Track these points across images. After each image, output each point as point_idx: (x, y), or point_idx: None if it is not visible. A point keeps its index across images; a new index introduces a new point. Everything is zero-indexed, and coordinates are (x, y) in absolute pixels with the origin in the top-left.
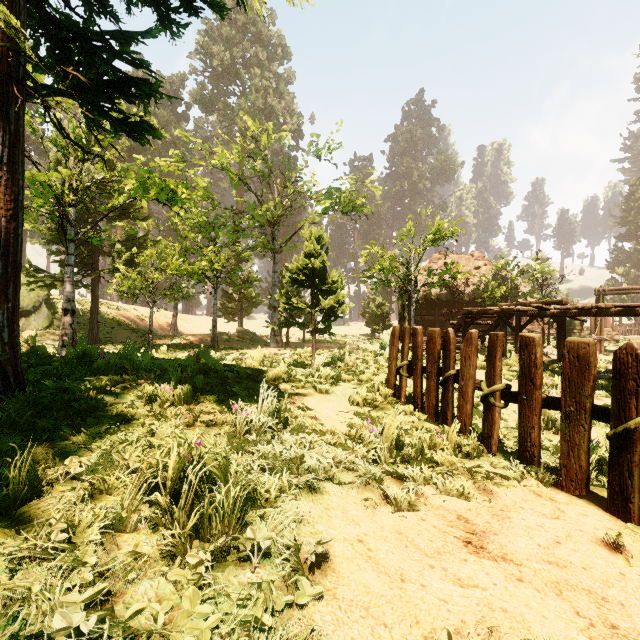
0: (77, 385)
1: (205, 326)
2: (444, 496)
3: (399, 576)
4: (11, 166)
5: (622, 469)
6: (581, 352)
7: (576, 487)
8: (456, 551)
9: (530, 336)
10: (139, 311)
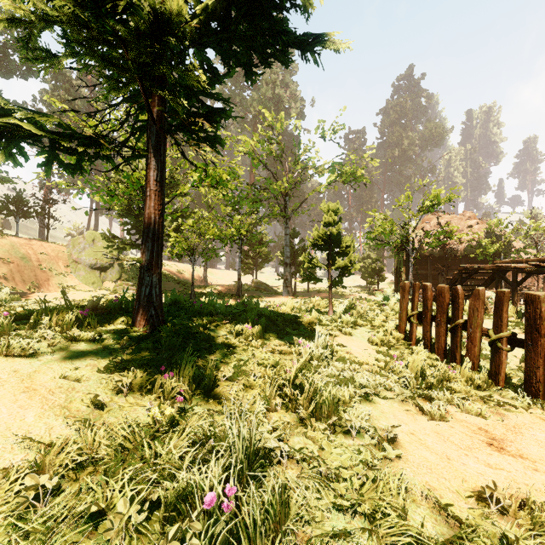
0: (191, 323)
1: (226, 278)
2: (464, 414)
3: (445, 456)
4: (161, 182)
5: None
6: None
7: None
8: (482, 448)
9: (535, 294)
10: (178, 266)
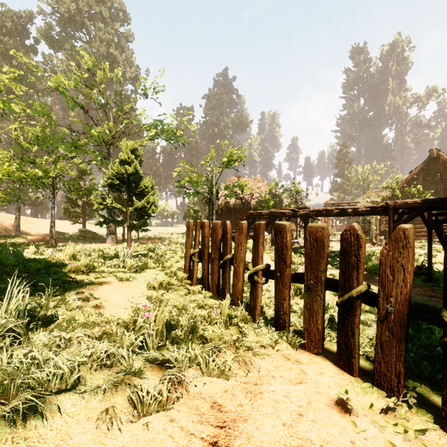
0: None
1: None
2: (205, 378)
3: None
4: None
5: (347, 330)
6: (318, 235)
7: (315, 346)
8: None
9: (283, 224)
10: None
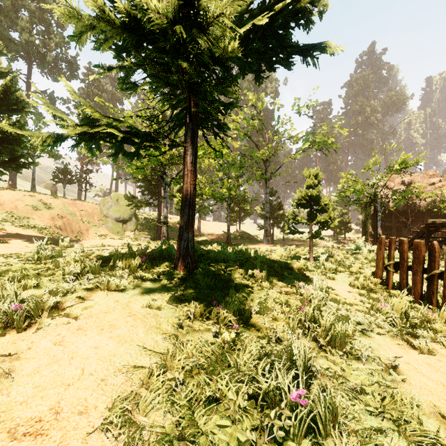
0: (213, 268)
1: (214, 228)
2: None
3: (440, 383)
4: (194, 164)
5: None
6: None
7: None
8: None
9: None
10: (177, 219)
